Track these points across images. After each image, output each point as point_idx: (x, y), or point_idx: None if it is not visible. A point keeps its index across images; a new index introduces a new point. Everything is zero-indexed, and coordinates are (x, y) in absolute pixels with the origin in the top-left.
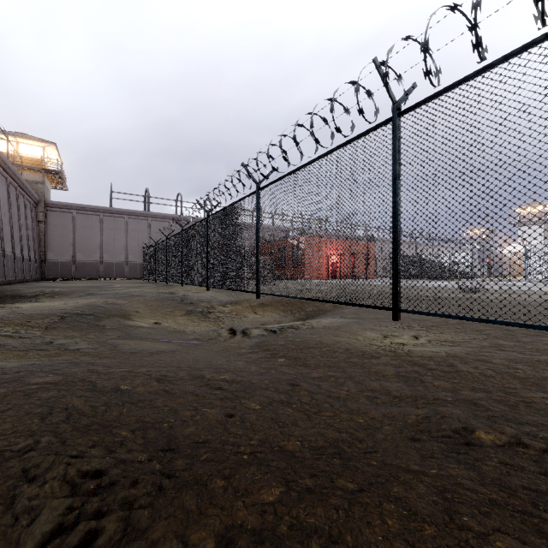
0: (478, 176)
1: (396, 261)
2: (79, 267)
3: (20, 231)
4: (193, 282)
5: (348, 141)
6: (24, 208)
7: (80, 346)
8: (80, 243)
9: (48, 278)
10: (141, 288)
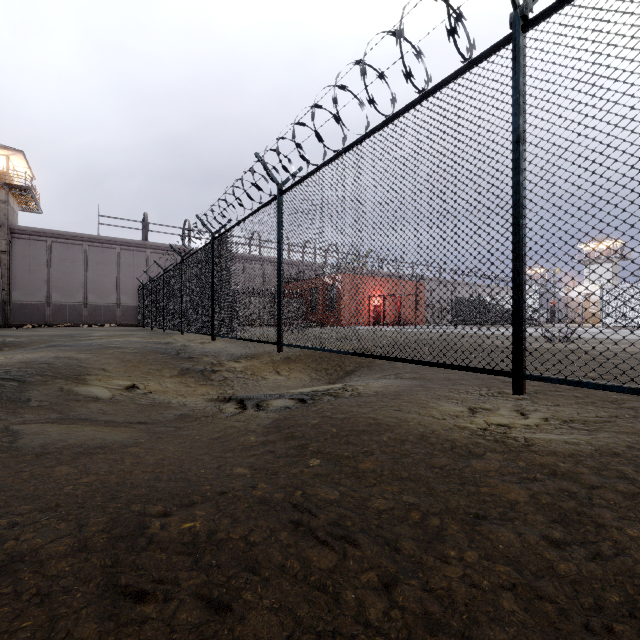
0: None
1: (519, 289)
2: (55, 311)
3: None
4: (194, 330)
5: (425, 94)
6: None
7: None
8: (56, 280)
9: (13, 325)
10: (127, 338)
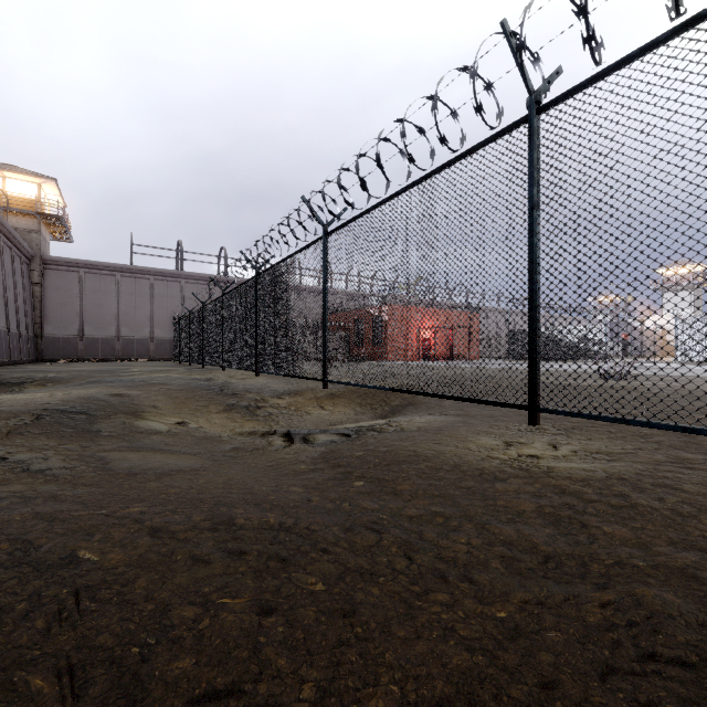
0: (674, 198)
1: (533, 335)
2: (87, 344)
3: (6, 296)
4: (237, 365)
5: (458, 157)
6: (11, 265)
7: (48, 465)
8: (89, 313)
9: (45, 359)
10: (168, 373)
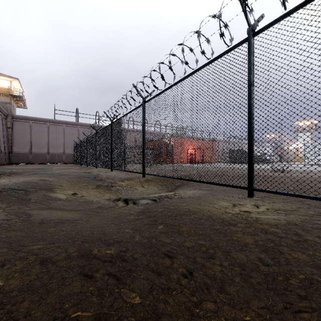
0: None
1: (251, 150)
2: (33, 156)
3: None
4: (102, 166)
5: (211, 61)
6: None
7: None
8: (34, 141)
9: (13, 163)
10: (70, 170)
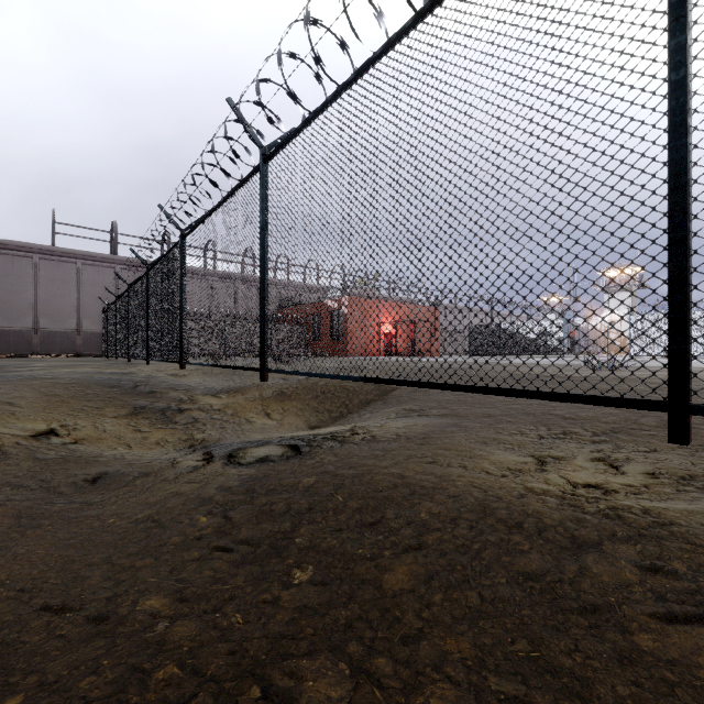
0: None
1: (686, 245)
2: None
3: None
4: (161, 357)
5: None
6: None
7: None
8: None
9: None
10: (76, 368)
